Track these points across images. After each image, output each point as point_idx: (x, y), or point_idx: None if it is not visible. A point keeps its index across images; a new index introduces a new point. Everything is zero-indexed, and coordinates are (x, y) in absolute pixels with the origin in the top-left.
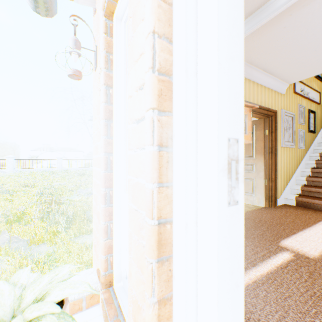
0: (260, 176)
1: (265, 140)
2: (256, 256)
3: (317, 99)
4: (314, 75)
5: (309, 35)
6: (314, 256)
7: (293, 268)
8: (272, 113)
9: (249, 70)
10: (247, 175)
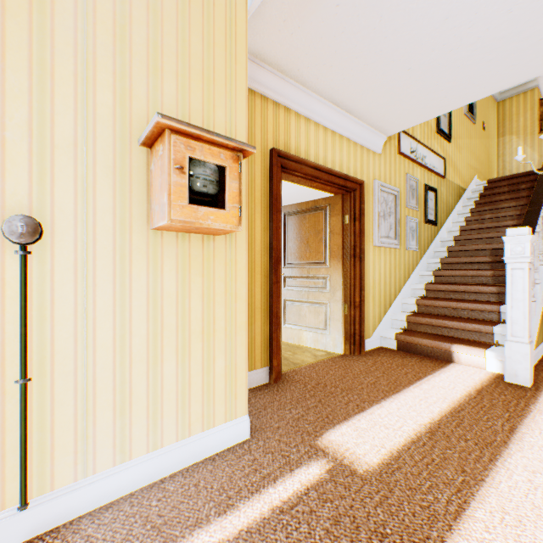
0: (337, 298)
1: (345, 233)
2: (247, 482)
3: (440, 170)
4: (422, 121)
5: (389, 33)
6: (367, 468)
7: (306, 510)
8: (356, 186)
9: (304, 98)
10: (318, 297)
